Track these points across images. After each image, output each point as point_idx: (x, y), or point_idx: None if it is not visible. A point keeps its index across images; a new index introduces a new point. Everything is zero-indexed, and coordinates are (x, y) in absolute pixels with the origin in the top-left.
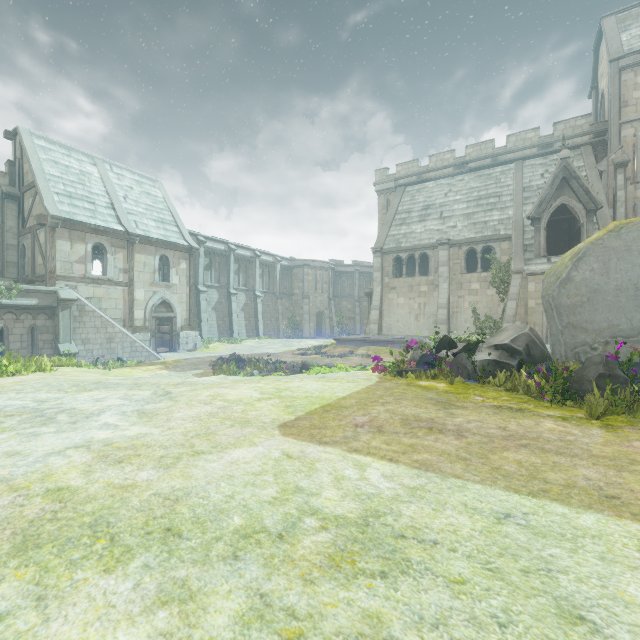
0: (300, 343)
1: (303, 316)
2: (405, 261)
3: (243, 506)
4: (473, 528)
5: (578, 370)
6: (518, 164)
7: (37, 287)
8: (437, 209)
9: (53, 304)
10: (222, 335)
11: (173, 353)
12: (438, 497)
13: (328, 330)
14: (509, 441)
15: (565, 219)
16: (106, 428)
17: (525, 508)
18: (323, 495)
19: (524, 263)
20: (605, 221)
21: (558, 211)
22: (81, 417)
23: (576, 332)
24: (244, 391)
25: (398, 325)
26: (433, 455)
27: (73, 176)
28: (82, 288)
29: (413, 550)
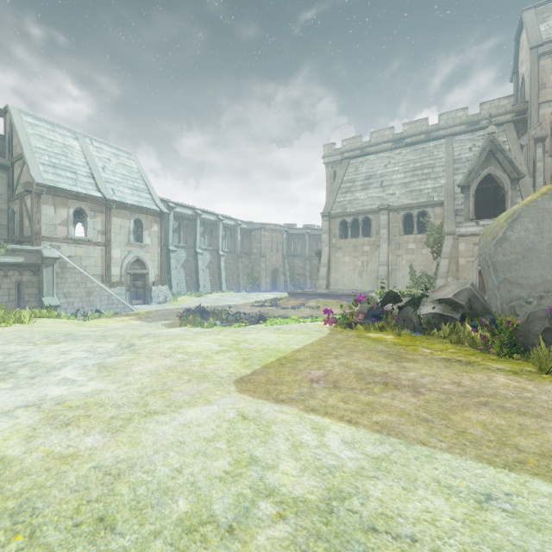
0: (258, 296)
1: (260, 272)
2: (350, 224)
3: (191, 484)
4: (453, 516)
5: (523, 324)
6: (449, 139)
7: (23, 247)
8: (378, 179)
9: (37, 262)
10: (190, 289)
11: (146, 305)
12: (406, 471)
13: (282, 285)
14: (467, 398)
15: (490, 187)
16: (63, 384)
17: (505, 486)
18: (280, 468)
19: (455, 226)
20: (527, 189)
21: (484, 180)
22: (41, 371)
23: (511, 287)
24: (204, 343)
25: (344, 280)
26: (393, 415)
27: (57, 149)
28: (65, 248)
29: (388, 551)
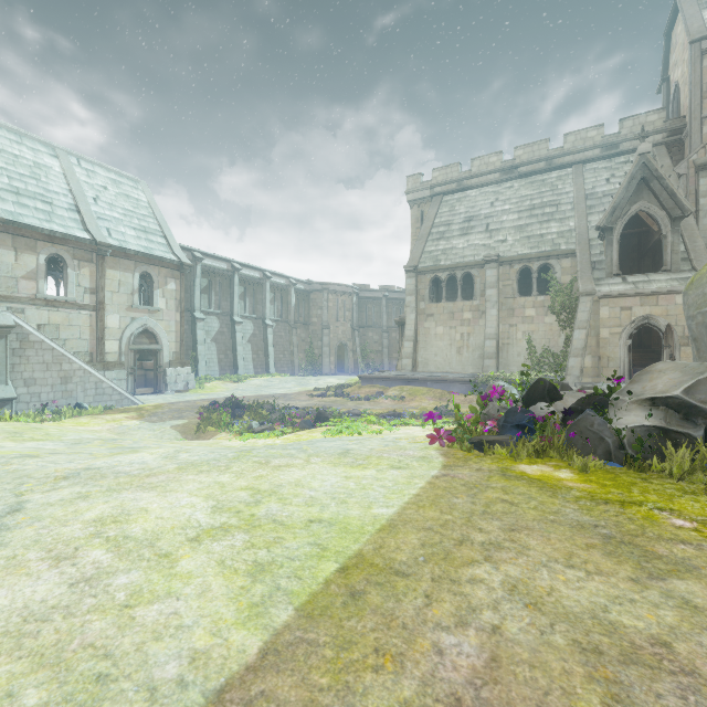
0: (318, 381)
1: (322, 349)
2: (445, 282)
3: None
4: None
5: None
6: (578, 168)
7: None
8: (482, 221)
9: None
10: (224, 372)
11: (158, 395)
12: None
13: (351, 365)
14: None
15: (634, 233)
16: None
17: None
18: None
19: (594, 283)
20: (691, 232)
21: (625, 224)
22: None
23: None
24: (182, 501)
25: (436, 360)
26: None
27: (23, 168)
28: (32, 312)
29: None
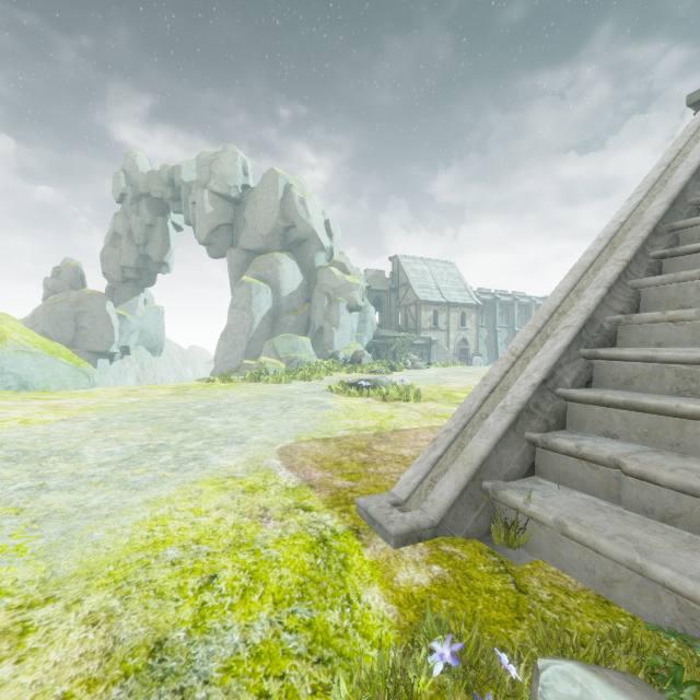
0: None
1: None
2: None
3: None
4: None
5: None
6: None
7: (424, 336)
8: None
9: (428, 343)
10: (490, 361)
11: None
12: None
13: None
14: None
15: None
16: None
17: None
18: None
19: None
20: None
21: None
22: None
23: None
24: None
25: None
26: None
27: (420, 275)
28: (429, 334)
29: None
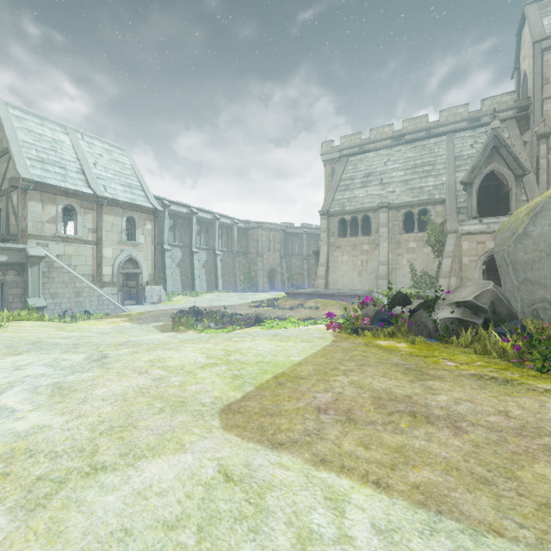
0: (255, 296)
1: (258, 272)
2: (349, 223)
3: None
4: None
5: None
6: (450, 136)
7: (6, 244)
8: (377, 176)
9: (22, 261)
10: (185, 289)
11: (139, 306)
12: None
13: (280, 284)
14: (527, 439)
15: (492, 185)
16: None
17: None
18: None
19: (458, 224)
20: (531, 186)
21: (485, 178)
22: None
23: (534, 288)
24: (189, 354)
25: (343, 280)
26: (436, 472)
27: (46, 143)
28: (53, 246)
29: None
